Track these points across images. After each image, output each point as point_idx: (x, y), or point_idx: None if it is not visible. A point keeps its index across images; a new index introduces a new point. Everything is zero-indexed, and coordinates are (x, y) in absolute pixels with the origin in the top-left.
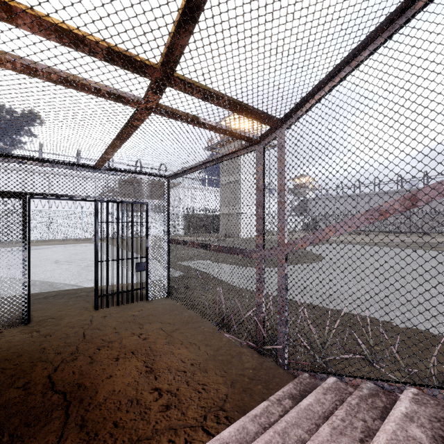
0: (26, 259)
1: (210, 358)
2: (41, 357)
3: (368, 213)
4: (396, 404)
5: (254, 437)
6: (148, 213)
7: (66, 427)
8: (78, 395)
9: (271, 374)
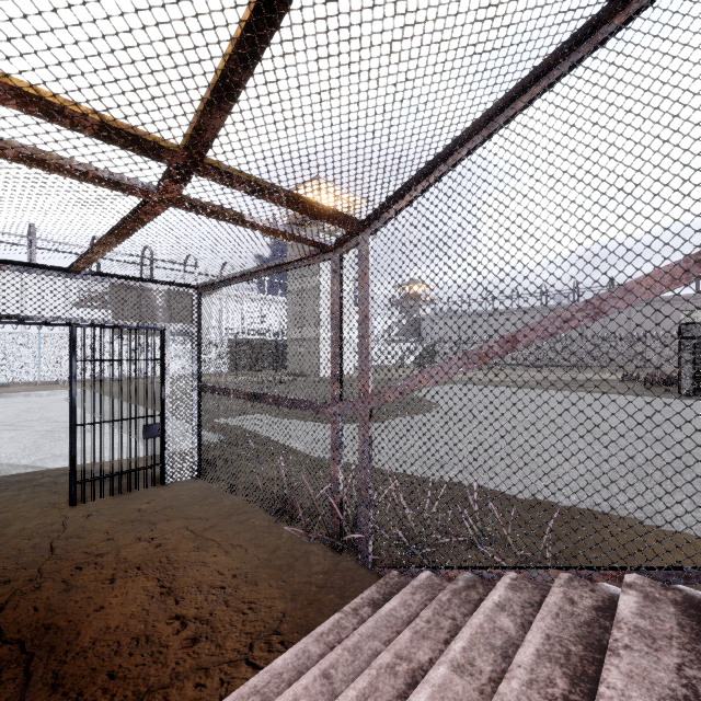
0: None
1: (263, 564)
2: None
3: (466, 356)
4: (490, 593)
5: (318, 661)
6: (164, 344)
7: (27, 691)
8: (45, 641)
9: (349, 577)
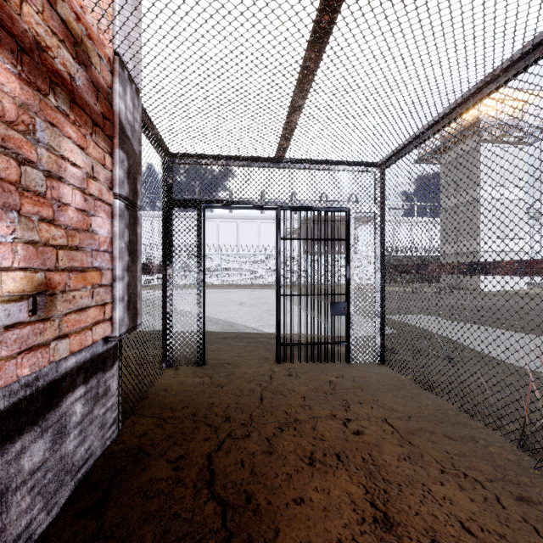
0: (200, 283)
1: None
2: (206, 417)
3: None
4: None
5: None
6: (349, 225)
7: None
8: (244, 521)
9: None
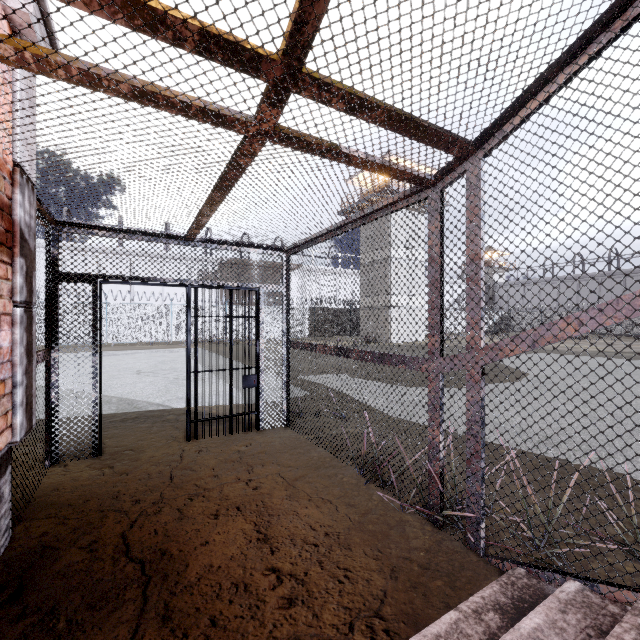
0: (96, 366)
1: (355, 526)
2: (114, 505)
3: None
4: None
5: None
6: (259, 303)
7: (143, 617)
8: (160, 567)
9: (457, 562)
